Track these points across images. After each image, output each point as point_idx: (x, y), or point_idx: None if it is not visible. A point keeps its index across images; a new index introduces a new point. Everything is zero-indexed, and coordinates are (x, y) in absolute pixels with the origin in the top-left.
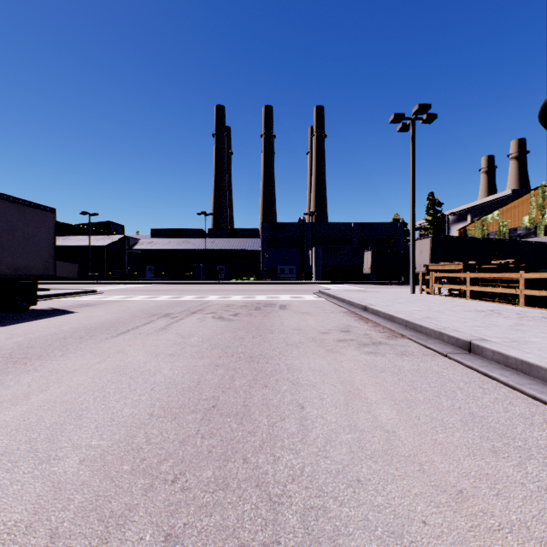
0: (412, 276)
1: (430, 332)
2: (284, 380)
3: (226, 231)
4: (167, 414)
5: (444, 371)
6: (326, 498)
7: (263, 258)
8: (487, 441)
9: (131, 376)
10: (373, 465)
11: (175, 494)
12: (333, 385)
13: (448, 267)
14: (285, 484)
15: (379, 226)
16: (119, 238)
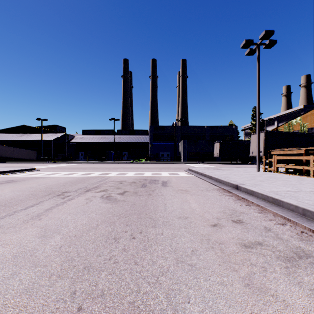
0: (258, 159)
1: None
2: None
3: (128, 131)
4: None
5: None
6: None
7: (150, 147)
8: None
9: None
10: None
11: None
12: None
13: (290, 151)
14: None
15: (221, 127)
16: (61, 135)
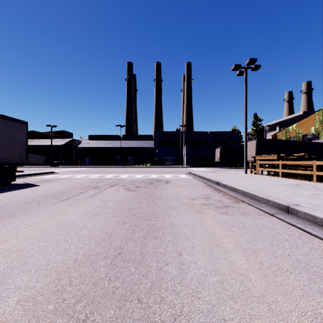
0: (245, 163)
1: (260, 199)
2: (167, 233)
3: (133, 136)
4: (86, 260)
5: (273, 226)
6: None
7: (155, 152)
8: (314, 283)
9: (66, 230)
10: (234, 305)
11: None
12: (201, 237)
13: (267, 157)
14: None
15: (224, 133)
16: (69, 140)
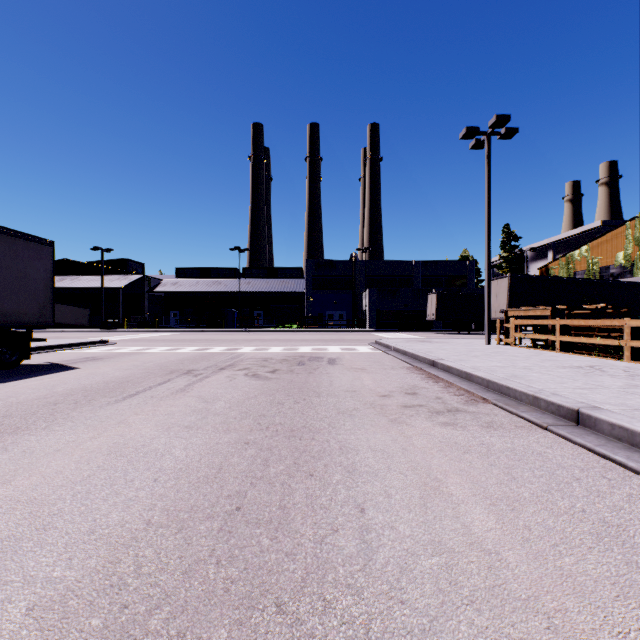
0: (487, 323)
1: (520, 395)
2: (335, 466)
3: (265, 270)
4: (170, 521)
5: (549, 451)
6: None
7: (308, 302)
8: (638, 570)
9: (130, 459)
10: (476, 617)
11: None
12: (403, 474)
13: (532, 312)
14: None
15: (444, 264)
16: (137, 279)
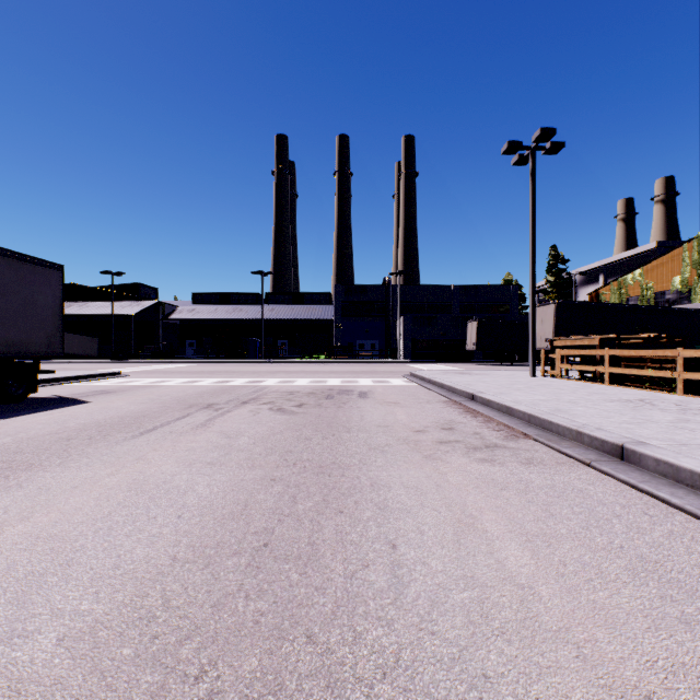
0: (531, 354)
1: (563, 430)
2: (366, 503)
3: (290, 295)
4: (197, 557)
5: (590, 488)
6: None
7: (337, 330)
8: (672, 604)
9: (151, 496)
10: (506, 647)
11: None
12: (436, 511)
13: (579, 342)
14: (371, 683)
15: (486, 289)
16: (151, 305)
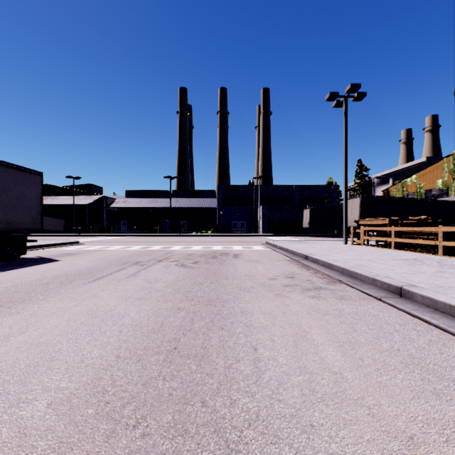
0: (345, 230)
1: (364, 278)
2: (238, 323)
3: (188, 192)
4: (132, 355)
5: (380, 314)
6: (281, 445)
7: (219, 214)
8: (429, 383)
9: (102, 319)
10: (325, 408)
11: (136, 440)
12: (282, 328)
13: (375, 222)
14: (241, 429)
15: (315, 187)
16: (98, 198)
